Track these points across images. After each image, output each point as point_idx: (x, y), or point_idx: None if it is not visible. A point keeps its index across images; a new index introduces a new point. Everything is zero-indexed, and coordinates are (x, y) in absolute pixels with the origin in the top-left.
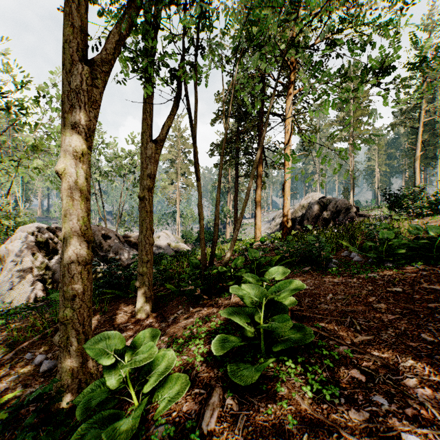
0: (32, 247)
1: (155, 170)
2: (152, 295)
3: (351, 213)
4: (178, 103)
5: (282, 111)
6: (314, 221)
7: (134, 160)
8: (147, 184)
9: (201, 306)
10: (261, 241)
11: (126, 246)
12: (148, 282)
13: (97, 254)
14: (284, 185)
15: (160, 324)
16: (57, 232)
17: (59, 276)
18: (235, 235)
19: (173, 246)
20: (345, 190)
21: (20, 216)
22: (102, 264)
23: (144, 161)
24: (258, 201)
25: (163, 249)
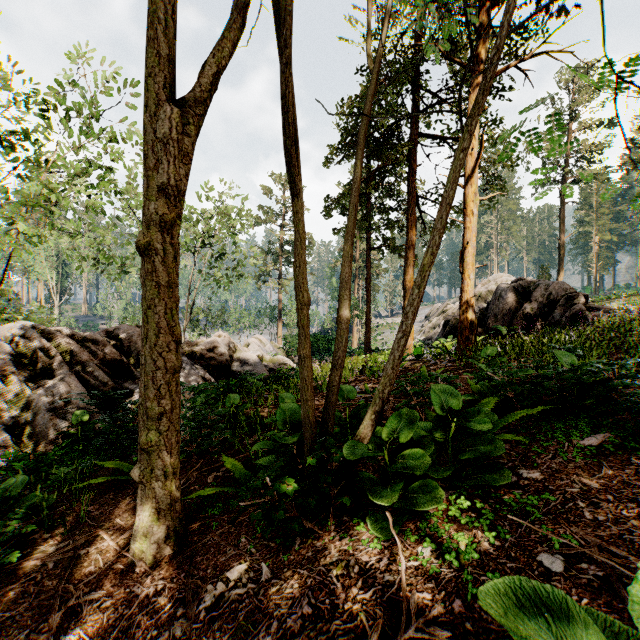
0: (3, 365)
1: (181, 176)
2: (178, 499)
3: (578, 305)
4: (244, 11)
5: (449, 132)
6: (507, 320)
7: (209, 225)
8: (157, 211)
9: (297, 570)
10: (417, 354)
11: (186, 361)
12: (162, 469)
13: (131, 376)
14: (463, 253)
15: (176, 611)
16: (57, 338)
17: (43, 420)
18: (396, 348)
19: (268, 360)
20: (544, 272)
21: (32, 311)
22: (137, 394)
23: (149, 152)
24: (408, 285)
25: (250, 365)
